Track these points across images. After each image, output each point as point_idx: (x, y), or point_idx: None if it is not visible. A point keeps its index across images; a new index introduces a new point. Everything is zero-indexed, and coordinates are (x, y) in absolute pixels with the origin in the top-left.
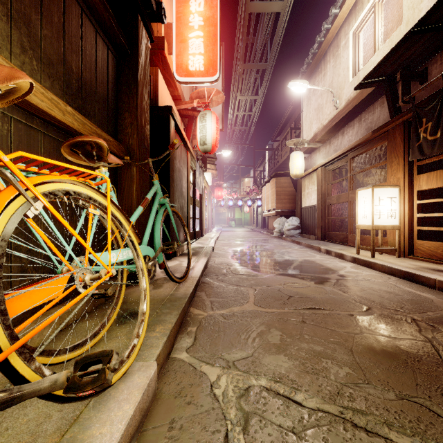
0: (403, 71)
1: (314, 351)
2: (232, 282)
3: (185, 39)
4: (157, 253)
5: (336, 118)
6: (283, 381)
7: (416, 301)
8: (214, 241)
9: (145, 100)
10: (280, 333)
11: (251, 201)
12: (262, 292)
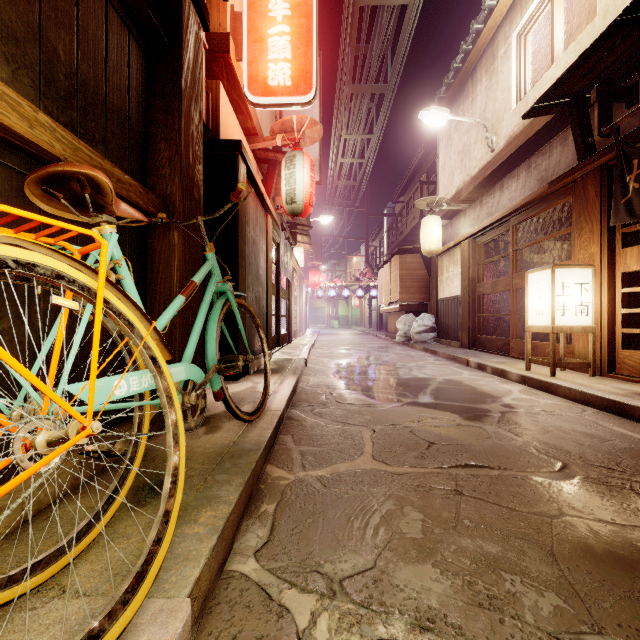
0: (601, 87)
1: (486, 555)
2: (336, 417)
3: (263, 38)
4: (209, 376)
5: (490, 164)
6: (437, 627)
7: (638, 451)
8: (308, 349)
9: (194, 122)
10: (422, 517)
11: (362, 291)
12: (385, 435)
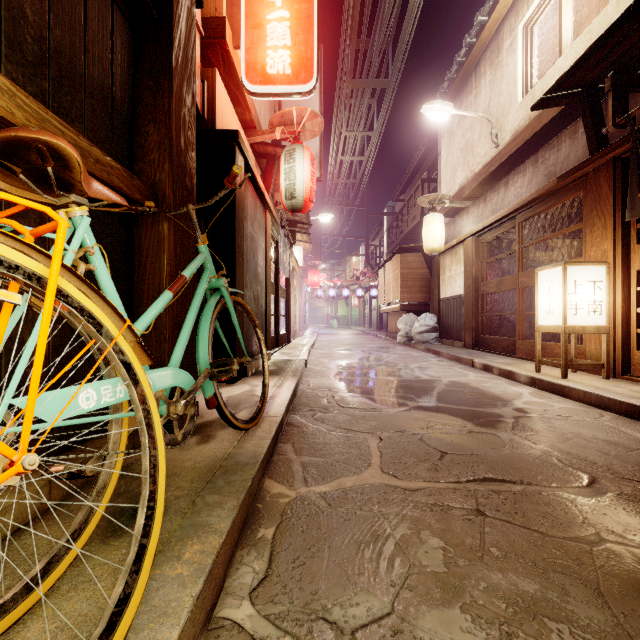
0: (616, 76)
1: (523, 595)
2: (339, 422)
3: (261, 23)
4: (199, 381)
5: (495, 160)
6: None
7: None
8: (308, 350)
9: (186, 105)
10: (442, 544)
11: (362, 290)
12: (393, 444)
